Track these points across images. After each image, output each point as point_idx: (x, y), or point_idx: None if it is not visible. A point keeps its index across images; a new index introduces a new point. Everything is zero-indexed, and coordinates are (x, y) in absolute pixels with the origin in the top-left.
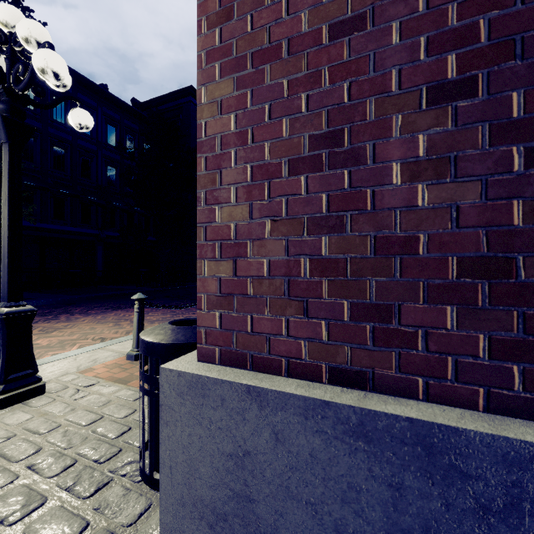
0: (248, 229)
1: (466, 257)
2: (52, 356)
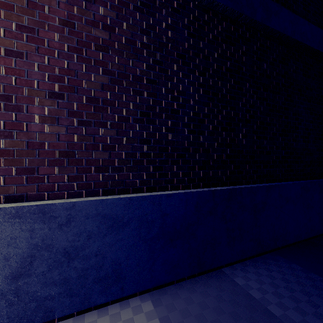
0: None
1: (61, 150)
2: None
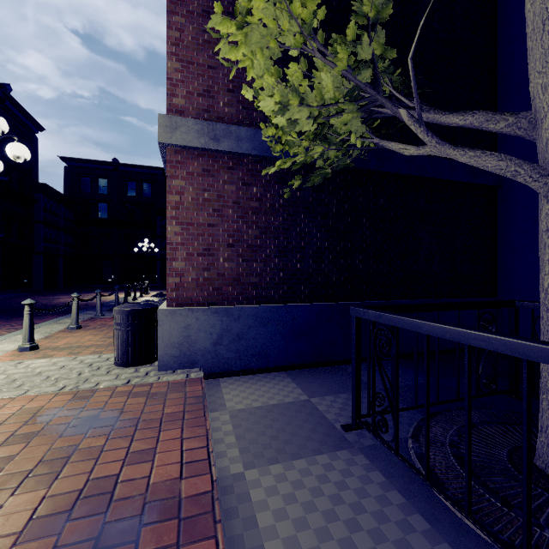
0: (185, 269)
1: (233, 277)
2: None
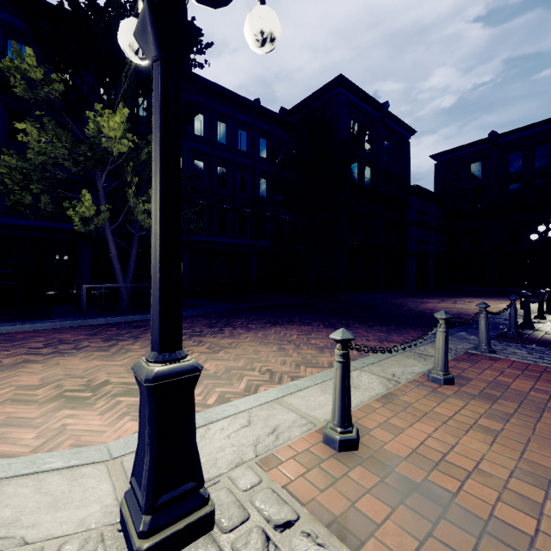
0: None
1: None
2: (221, 407)
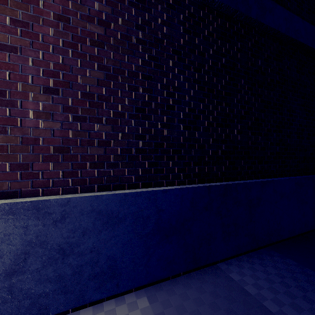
0: None
1: (56, 146)
2: None
